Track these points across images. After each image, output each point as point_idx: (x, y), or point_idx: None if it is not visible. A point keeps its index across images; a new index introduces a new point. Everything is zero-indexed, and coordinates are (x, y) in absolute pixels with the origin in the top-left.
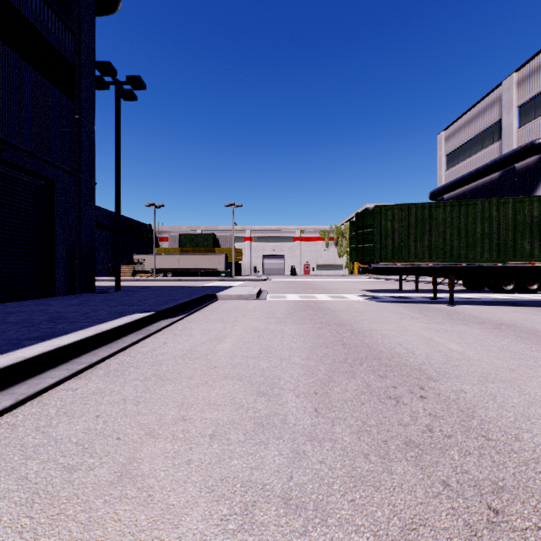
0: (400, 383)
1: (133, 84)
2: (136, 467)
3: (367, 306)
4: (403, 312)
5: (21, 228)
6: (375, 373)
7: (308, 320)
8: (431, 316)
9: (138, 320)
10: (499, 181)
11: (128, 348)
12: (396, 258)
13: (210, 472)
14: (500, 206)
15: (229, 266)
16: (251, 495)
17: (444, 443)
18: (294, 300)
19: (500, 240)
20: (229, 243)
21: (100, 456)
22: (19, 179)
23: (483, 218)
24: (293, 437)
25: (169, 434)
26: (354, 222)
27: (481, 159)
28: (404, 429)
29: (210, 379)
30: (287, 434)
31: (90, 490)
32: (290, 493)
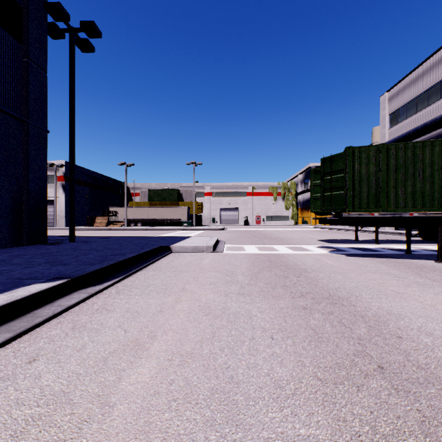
0: None
1: (88, 31)
2: None
3: (340, 262)
4: (395, 273)
5: None
6: None
7: (282, 289)
8: (441, 281)
9: (22, 300)
10: None
11: None
12: (372, 206)
13: None
14: None
15: (191, 217)
16: None
17: None
18: (253, 253)
19: None
20: (191, 197)
21: None
22: None
23: None
24: None
25: None
26: (316, 170)
27: (427, 115)
28: None
29: None
30: None
31: None
32: None
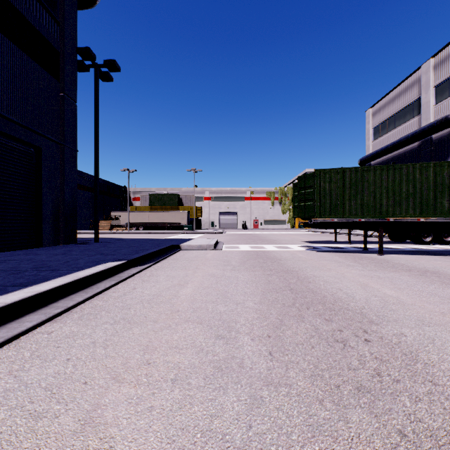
0: (345, 326)
1: (110, 67)
2: (100, 414)
3: (308, 255)
4: (340, 260)
5: (13, 189)
6: (321, 316)
7: (259, 268)
8: (364, 264)
9: (111, 268)
10: (418, 149)
11: (102, 293)
12: (333, 214)
13: (171, 420)
14: (422, 170)
15: (191, 221)
16: (211, 447)
17: (393, 388)
18: (246, 250)
19: (422, 199)
20: (191, 202)
21: (66, 402)
22: (11, 147)
23: (407, 180)
24: (250, 382)
25: (133, 379)
26: (297, 184)
27: (403, 131)
28: (354, 374)
29: (173, 322)
30: (245, 379)
31: (53, 441)
32: (249, 444)
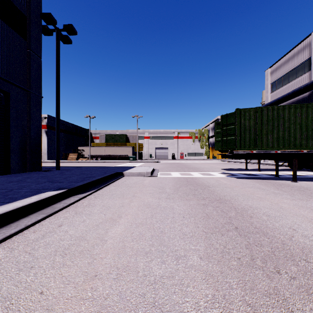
0: None
1: (68, 31)
2: None
3: (231, 182)
4: (263, 187)
5: None
6: None
7: (192, 196)
8: (289, 192)
9: (45, 199)
10: (308, 98)
11: (18, 234)
12: (252, 146)
13: None
14: None
15: (135, 154)
16: None
17: None
18: (177, 176)
19: None
20: (135, 139)
21: None
22: None
23: None
24: None
25: None
26: (218, 123)
27: (295, 84)
28: None
29: None
30: None
31: None
32: None
